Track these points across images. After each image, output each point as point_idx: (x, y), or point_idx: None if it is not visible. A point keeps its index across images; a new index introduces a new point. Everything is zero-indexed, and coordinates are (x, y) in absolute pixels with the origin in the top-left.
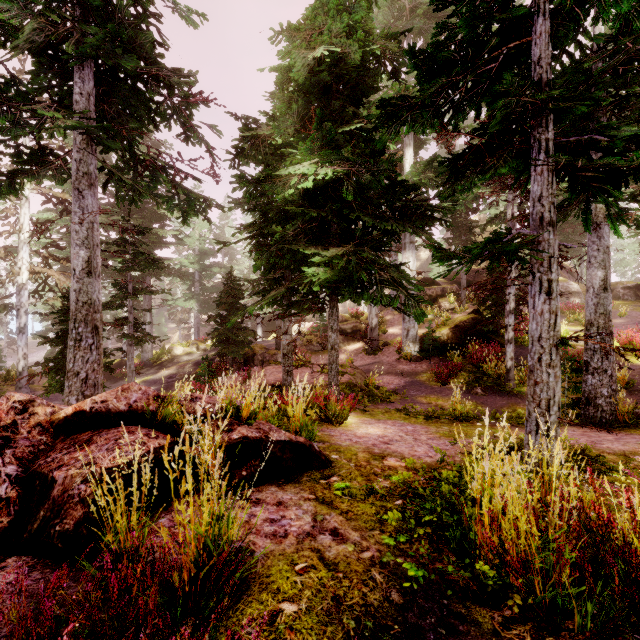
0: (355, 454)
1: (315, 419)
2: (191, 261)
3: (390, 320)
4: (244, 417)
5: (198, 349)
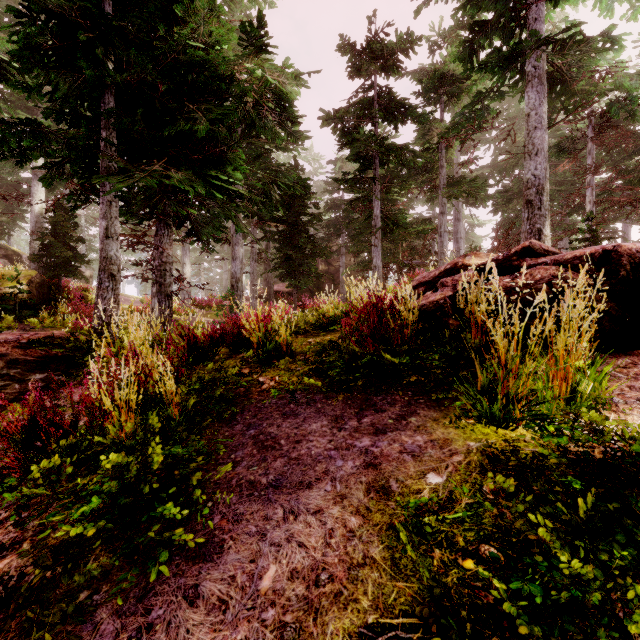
0: None
1: None
2: None
3: None
4: None
5: None
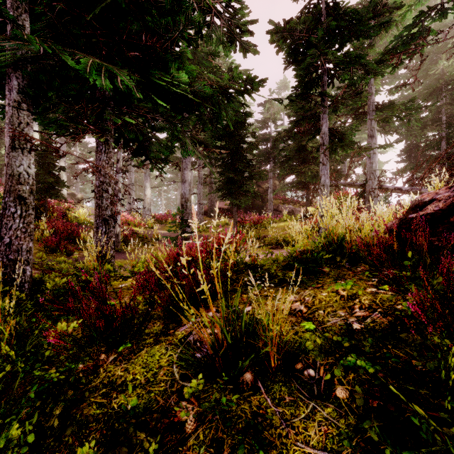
0: None
1: None
2: None
3: None
4: None
5: None
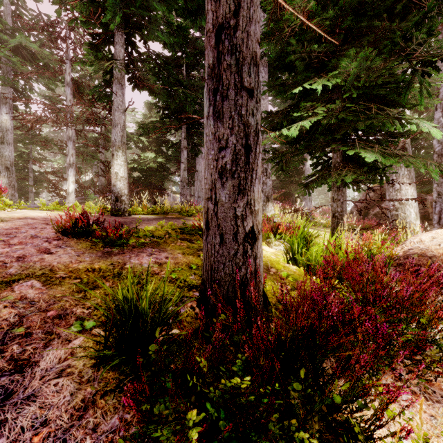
0: None
1: None
2: None
3: None
4: None
5: None
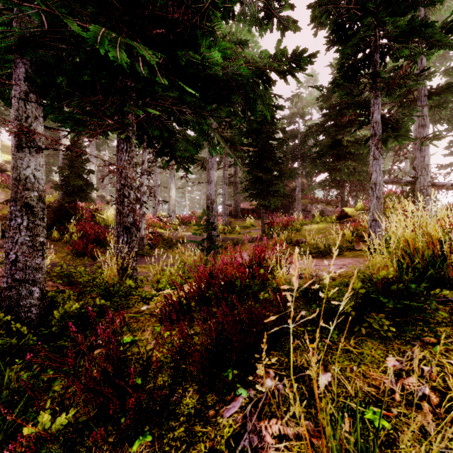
0: None
1: None
2: None
3: None
4: None
5: None
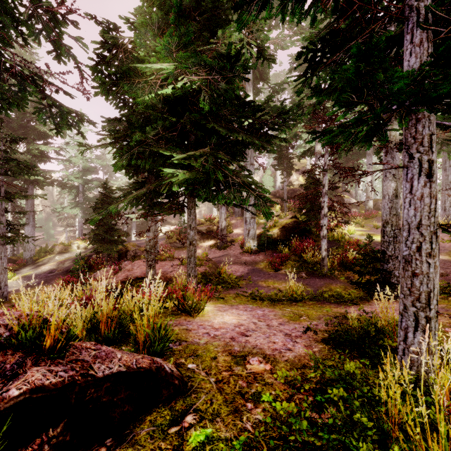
0: (214, 358)
1: (174, 310)
2: (75, 176)
3: (234, 223)
4: (46, 348)
5: (79, 247)
